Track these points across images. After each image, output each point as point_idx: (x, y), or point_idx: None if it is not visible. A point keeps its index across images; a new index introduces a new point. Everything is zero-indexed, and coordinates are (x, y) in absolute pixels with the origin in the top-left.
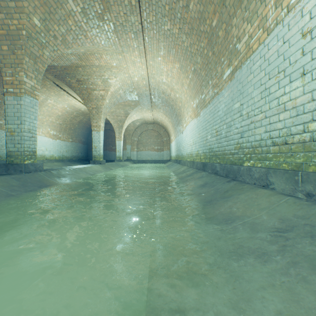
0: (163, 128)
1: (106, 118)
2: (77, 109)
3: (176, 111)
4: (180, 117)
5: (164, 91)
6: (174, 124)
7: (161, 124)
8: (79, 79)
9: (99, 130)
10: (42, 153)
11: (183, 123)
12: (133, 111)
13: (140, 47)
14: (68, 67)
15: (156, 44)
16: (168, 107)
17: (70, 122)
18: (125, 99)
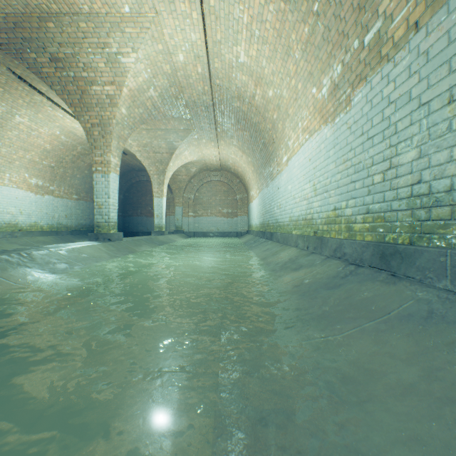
0: (237, 178)
1: (139, 160)
2: (82, 141)
3: (263, 137)
4: (274, 146)
5: (241, 91)
6: (258, 166)
7: (234, 170)
8: (56, 56)
9: (108, 171)
10: (10, 219)
11: (281, 155)
12: (182, 144)
13: None
14: (22, 20)
15: None
16: (247, 132)
17: (72, 165)
18: (164, 115)
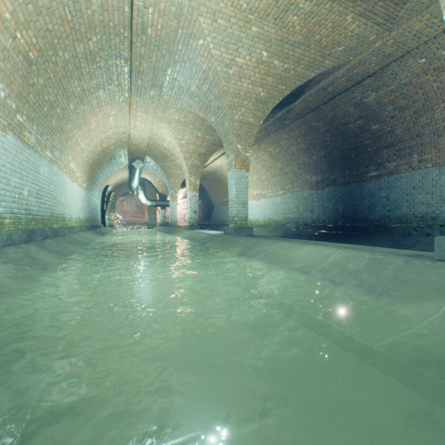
0: None
1: None
2: None
3: None
4: None
5: None
6: None
7: None
8: None
9: None
10: None
11: None
12: None
13: (141, 4)
14: (344, 0)
15: (107, 1)
16: None
17: None
18: None
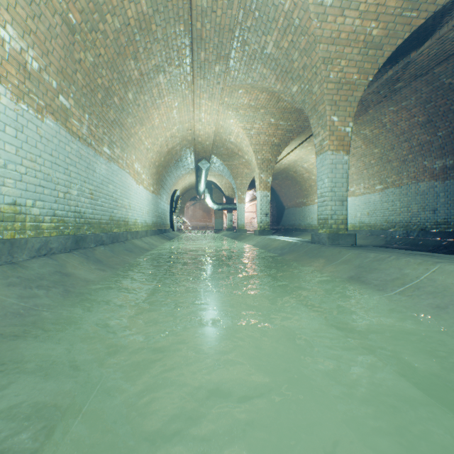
0: None
1: None
2: None
3: None
4: None
5: None
6: None
7: None
8: None
9: None
10: None
11: None
12: None
13: None
14: None
15: None
16: None
17: None
18: None
